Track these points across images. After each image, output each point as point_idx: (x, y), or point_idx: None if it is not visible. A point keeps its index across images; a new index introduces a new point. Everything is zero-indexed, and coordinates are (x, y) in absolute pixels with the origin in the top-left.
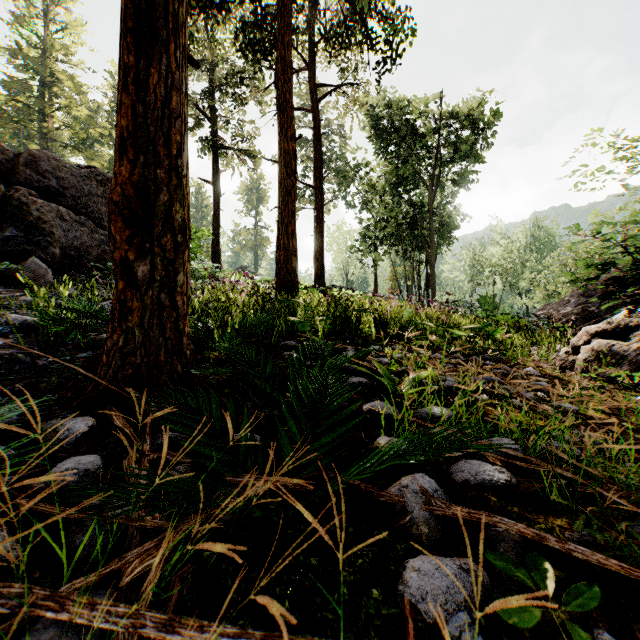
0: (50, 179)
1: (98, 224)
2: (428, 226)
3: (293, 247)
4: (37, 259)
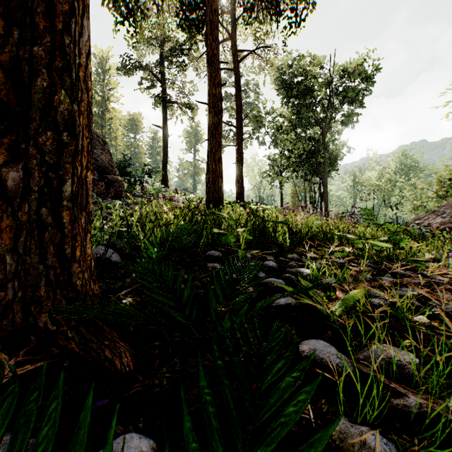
0: None
1: None
2: (322, 155)
3: (219, 170)
4: None
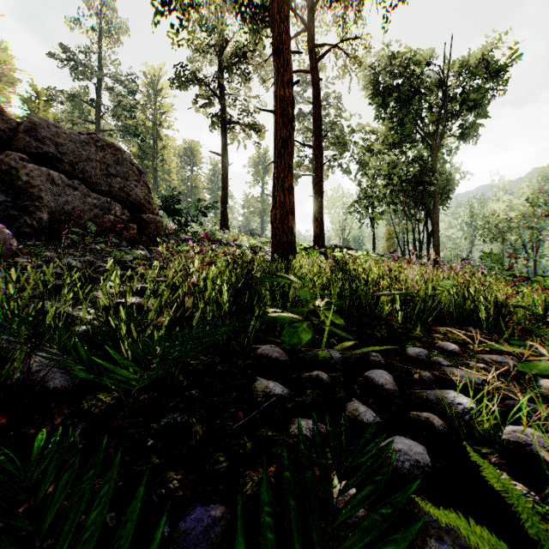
0: (49, 145)
1: (95, 189)
2: (431, 182)
3: (290, 204)
4: (0, 223)
